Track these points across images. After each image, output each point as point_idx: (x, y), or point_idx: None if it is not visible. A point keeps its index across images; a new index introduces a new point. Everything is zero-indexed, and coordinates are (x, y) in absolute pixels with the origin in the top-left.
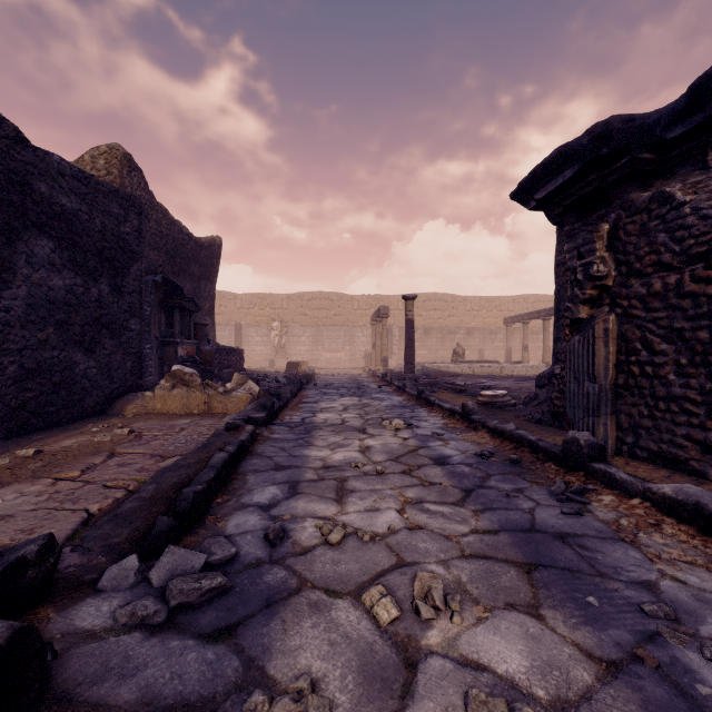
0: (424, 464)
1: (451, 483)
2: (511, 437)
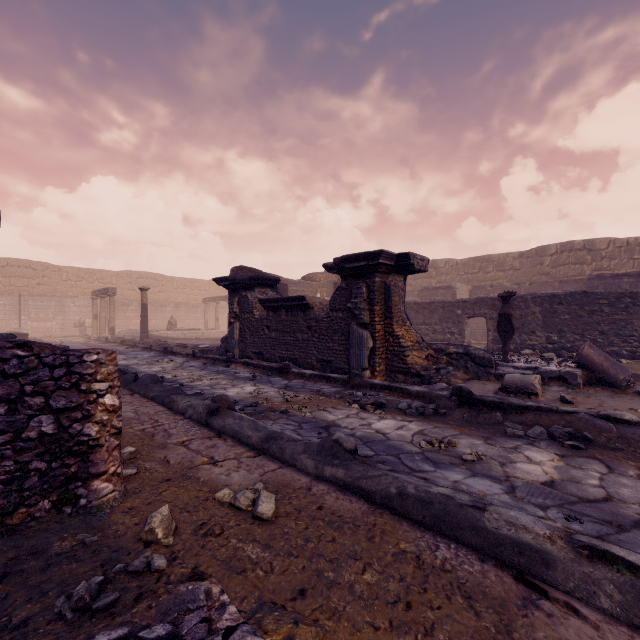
0: (187, 367)
1: (198, 369)
2: (212, 359)
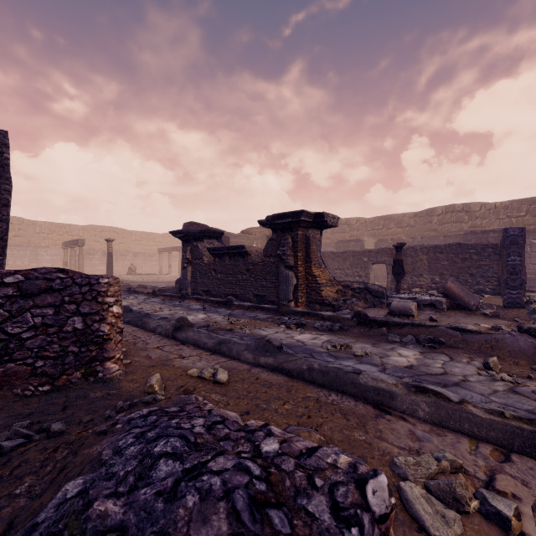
0: (149, 302)
1: (158, 303)
2: (169, 296)
